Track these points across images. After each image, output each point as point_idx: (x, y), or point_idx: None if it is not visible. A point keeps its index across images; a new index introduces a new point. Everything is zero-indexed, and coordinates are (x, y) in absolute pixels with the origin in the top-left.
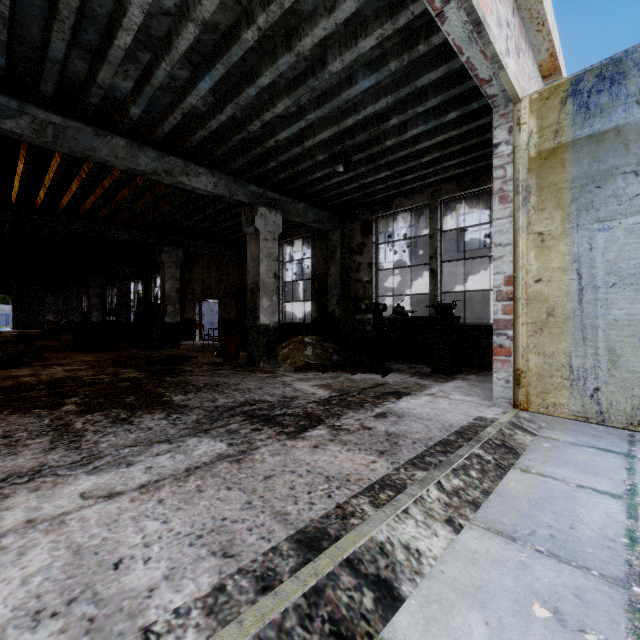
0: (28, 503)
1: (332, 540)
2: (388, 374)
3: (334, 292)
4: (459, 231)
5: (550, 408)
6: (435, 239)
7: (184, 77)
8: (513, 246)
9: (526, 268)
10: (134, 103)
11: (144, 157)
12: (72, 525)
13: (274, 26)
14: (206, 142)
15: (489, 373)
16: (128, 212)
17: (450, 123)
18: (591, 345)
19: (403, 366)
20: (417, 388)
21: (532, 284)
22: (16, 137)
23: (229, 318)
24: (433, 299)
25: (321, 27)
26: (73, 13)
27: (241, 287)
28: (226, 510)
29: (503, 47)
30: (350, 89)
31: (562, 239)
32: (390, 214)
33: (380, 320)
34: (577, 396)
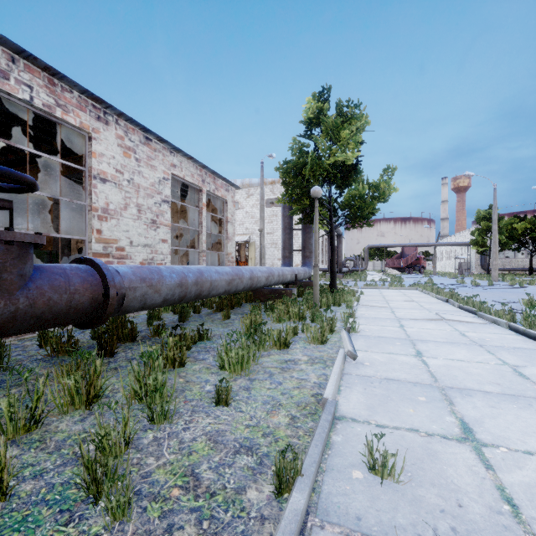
0: None
1: None
2: None
3: None
4: None
5: None
6: None
7: None
8: None
9: None
10: None
11: None
12: None
13: None
14: None
15: None
16: None
17: None
18: None
19: None
20: None
21: None
22: None
23: None
24: None
25: None
26: None
27: None
28: None
29: None
30: None
31: None
32: None
33: None
34: None
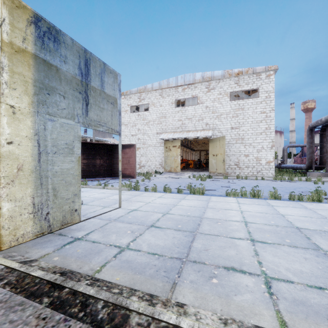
0: None
1: None
2: None
3: None
4: None
5: (20, 238)
6: None
7: None
8: None
9: None
10: None
11: None
12: None
13: None
14: None
15: None
16: None
17: None
18: (45, 187)
19: None
20: None
21: (5, 145)
22: None
23: None
24: None
25: None
26: None
27: None
28: None
29: None
30: None
31: (28, 117)
32: None
33: None
34: (38, 222)
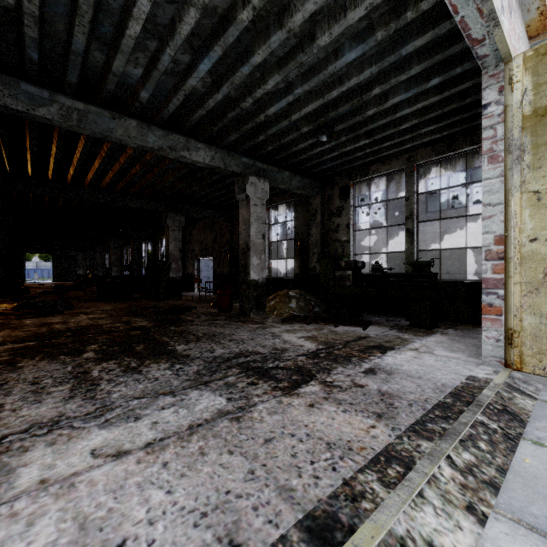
0: (44, 459)
1: (346, 531)
2: (368, 327)
3: (315, 251)
4: (428, 194)
5: None
6: (411, 201)
7: (186, 61)
8: (504, 205)
9: (519, 227)
10: (143, 88)
11: (152, 135)
12: (81, 489)
13: (267, 5)
14: (204, 120)
15: (467, 327)
16: (140, 184)
17: (431, 90)
18: None
19: (381, 319)
20: (399, 342)
21: (526, 243)
22: (48, 122)
23: (222, 273)
24: (409, 257)
25: (312, 1)
26: (91, 7)
27: (233, 246)
28: (229, 480)
29: (499, 4)
30: (336, 62)
31: None
32: (367, 179)
33: (359, 276)
34: None
